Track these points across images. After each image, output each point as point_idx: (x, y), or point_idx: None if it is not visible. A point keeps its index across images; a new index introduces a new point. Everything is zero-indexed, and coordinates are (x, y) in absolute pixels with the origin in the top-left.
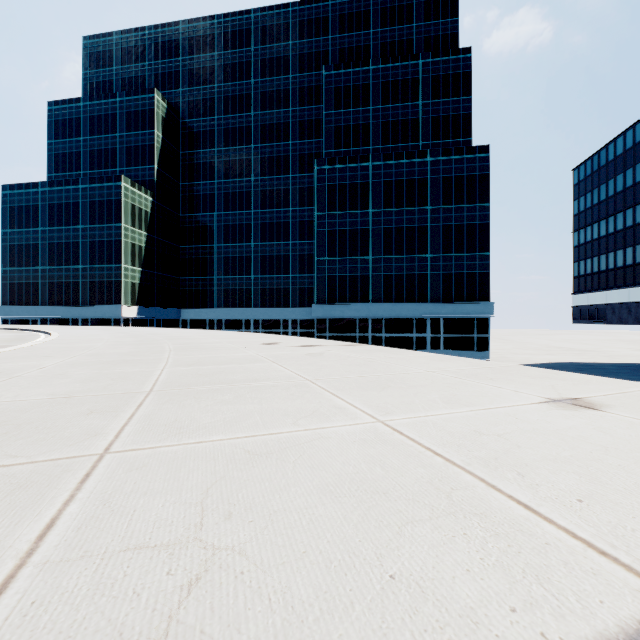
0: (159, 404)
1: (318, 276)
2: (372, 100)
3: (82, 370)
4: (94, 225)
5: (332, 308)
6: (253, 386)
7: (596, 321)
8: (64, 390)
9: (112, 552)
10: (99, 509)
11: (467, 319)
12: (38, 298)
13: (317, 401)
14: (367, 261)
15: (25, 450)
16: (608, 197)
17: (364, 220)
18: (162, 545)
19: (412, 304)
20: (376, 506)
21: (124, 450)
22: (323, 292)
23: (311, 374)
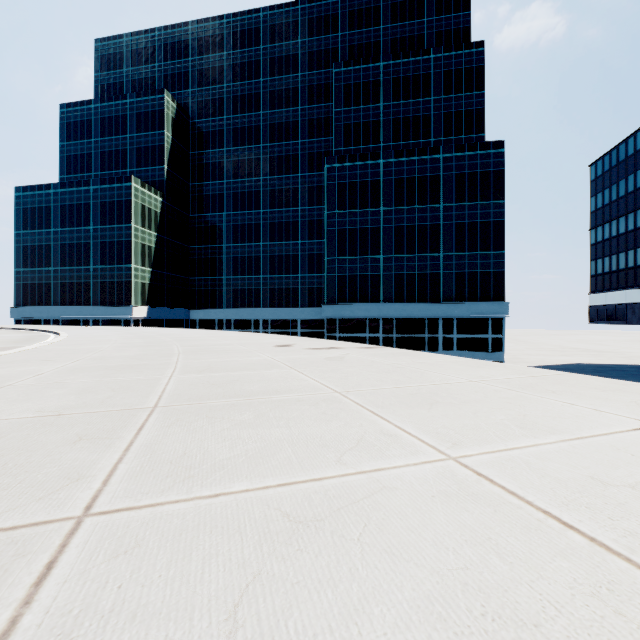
0: (164, 427)
1: (328, 276)
2: (382, 97)
3: (82, 377)
4: (105, 226)
5: (342, 308)
6: (275, 400)
7: (615, 321)
8: (55, 405)
9: None
10: None
11: (481, 319)
12: (50, 298)
13: (358, 424)
14: (378, 260)
15: None
16: (627, 193)
17: (375, 218)
18: None
19: (424, 304)
20: None
21: (111, 510)
22: (333, 292)
23: (338, 384)
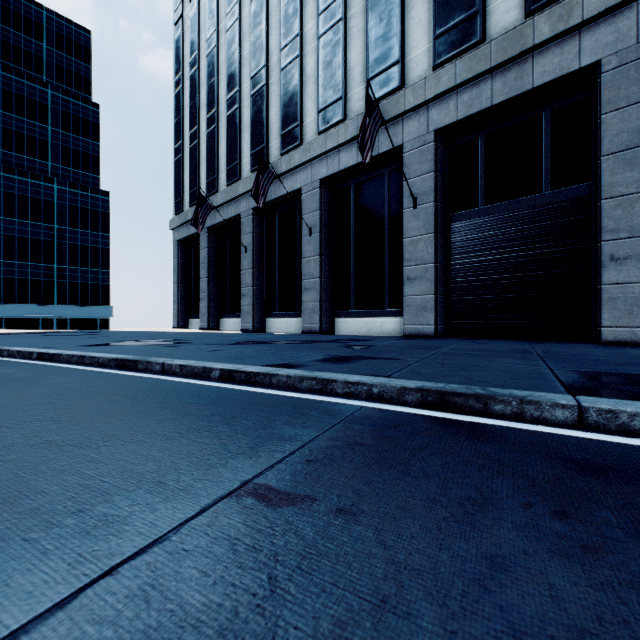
0: None
1: None
2: None
3: None
4: None
5: None
6: None
7: None
8: None
9: None
10: None
11: (92, 319)
12: None
13: None
14: None
15: None
16: None
17: None
18: None
19: (38, 305)
20: None
21: None
22: None
23: None
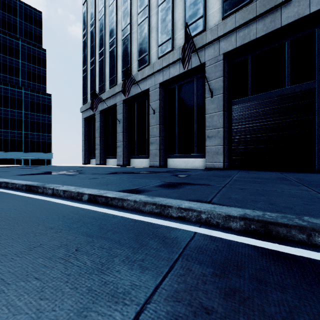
0: None
1: None
2: None
3: None
4: None
5: None
6: None
7: None
8: None
9: None
10: None
11: (42, 159)
12: None
13: None
14: None
15: None
16: None
17: None
18: None
19: (14, 152)
20: None
21: None
22: None
23: None
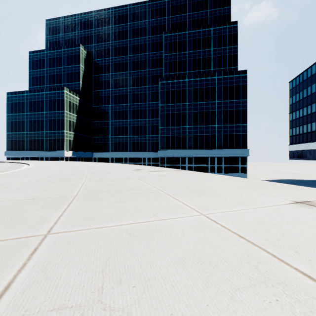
0: (80, 203)
1: (161, 136)
2: (187, 48)
3: (42, 183)
4: (51, 111)
5: (168, 152)
6: (130, 193)
7: (301, 158)
8: (31, 195)
9: (43, 312)
10: (39, 275)
11: (235, 157)
12: (24, 147)
13: (165, 202)
14: (185, 128)
15: (3, 231)
16: (307, 95)
17: (184, 108)
18: (76, 306)
19: (208, 150)
20: (212, 275)
21: (58, 232)
22: (163, 144)
23: (160, 186)
